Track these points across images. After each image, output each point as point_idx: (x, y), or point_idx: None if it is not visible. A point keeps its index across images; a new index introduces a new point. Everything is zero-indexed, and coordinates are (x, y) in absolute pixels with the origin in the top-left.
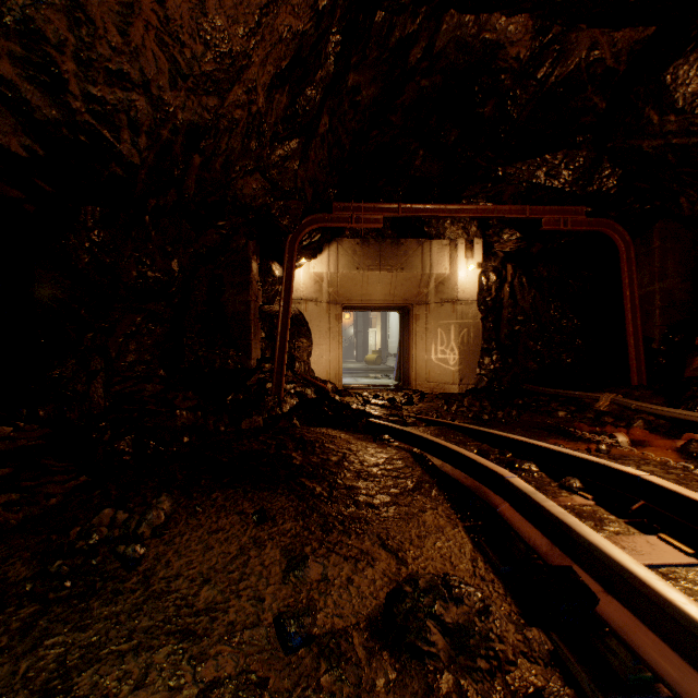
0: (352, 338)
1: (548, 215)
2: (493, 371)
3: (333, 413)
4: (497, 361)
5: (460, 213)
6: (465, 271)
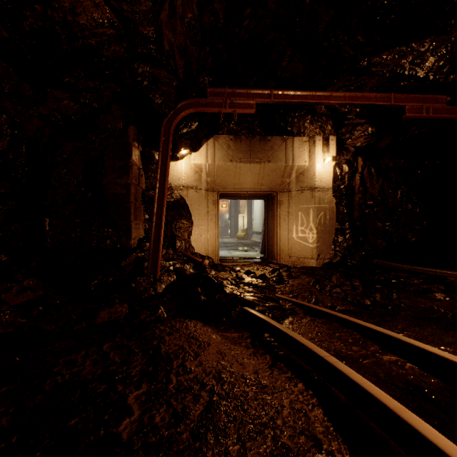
0: (227, 221)
1: (411, 103)
2: (346, 248)
3: (205, 298)
4: (350, 239)
5: (329, 100)
6: (322, 163)
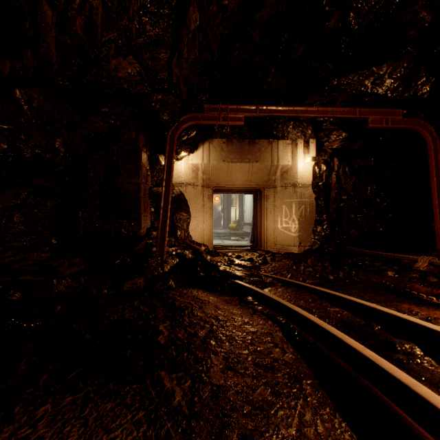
0: (220, 213)
1: (373, 115)
2: (324, 236)
3: (204, 274)
4: (327, 229)
5: (305, 113)
6: (303, 162)
